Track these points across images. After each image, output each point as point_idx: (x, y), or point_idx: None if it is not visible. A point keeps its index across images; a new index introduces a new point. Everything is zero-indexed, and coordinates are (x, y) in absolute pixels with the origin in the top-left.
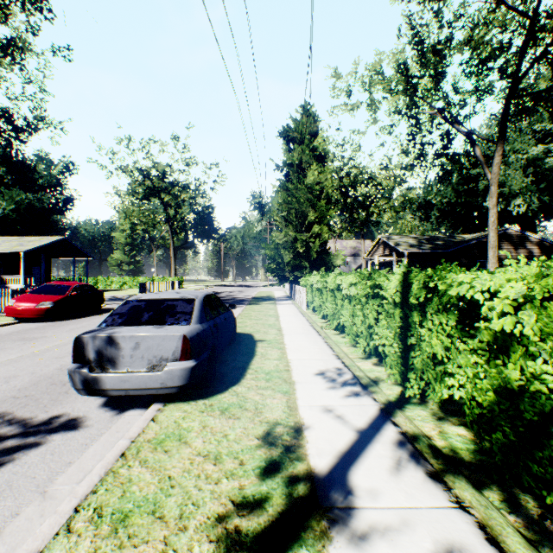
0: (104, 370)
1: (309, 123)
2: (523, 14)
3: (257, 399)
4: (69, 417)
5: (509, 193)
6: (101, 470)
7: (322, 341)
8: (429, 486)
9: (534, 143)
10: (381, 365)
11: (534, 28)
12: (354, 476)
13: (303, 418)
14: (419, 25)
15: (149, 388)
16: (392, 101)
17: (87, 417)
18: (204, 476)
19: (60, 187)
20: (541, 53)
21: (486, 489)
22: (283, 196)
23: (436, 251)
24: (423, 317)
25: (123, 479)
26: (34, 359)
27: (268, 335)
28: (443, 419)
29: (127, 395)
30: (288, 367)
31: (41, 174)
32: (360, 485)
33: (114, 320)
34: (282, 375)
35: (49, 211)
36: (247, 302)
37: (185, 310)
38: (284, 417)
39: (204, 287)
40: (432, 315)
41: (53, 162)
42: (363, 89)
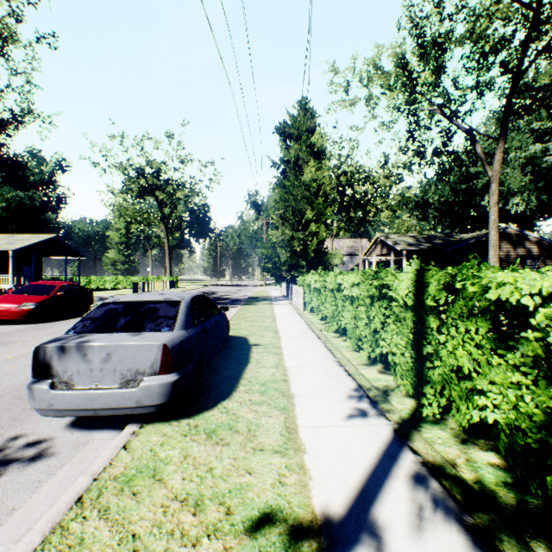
0: (68, 386)
1: (306, 119)
2: (526, 6)
3: (250, 418)
4: (27, 442)
5: (507, 191)
6: (46, 525)
7: (322, 345)
8: (471, 546)
9: (532, 142)
10: (388, 373)
11: (538, 21)
12: (372, 531)
13: (305, 444)
14: (419, 18)
15: (122, 407)
16: (392, 96)
17: (48, 442)
18: (179, 533)
19: (52, 185)
20: (544, 47)
21: (540, 547)
22: (280, 194)
23: (435, 250)
24: (441, 322)
25: (72, 540)
26: (5, 366)
27: (264, 339)
28: (468, 442)
29: (96, 415)
30: (285, 376)
31: (33, 171)
32: (381, 545)
33: (85, 325)
34: (280, 386)
35: (41, 209)
36: (243, 303)
37: (168, 314)
38: (282, 443)
39: (199, 286)
40: (456, 321)
41: (45, 160)
42: (361, 85)
